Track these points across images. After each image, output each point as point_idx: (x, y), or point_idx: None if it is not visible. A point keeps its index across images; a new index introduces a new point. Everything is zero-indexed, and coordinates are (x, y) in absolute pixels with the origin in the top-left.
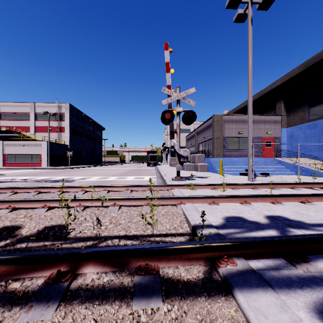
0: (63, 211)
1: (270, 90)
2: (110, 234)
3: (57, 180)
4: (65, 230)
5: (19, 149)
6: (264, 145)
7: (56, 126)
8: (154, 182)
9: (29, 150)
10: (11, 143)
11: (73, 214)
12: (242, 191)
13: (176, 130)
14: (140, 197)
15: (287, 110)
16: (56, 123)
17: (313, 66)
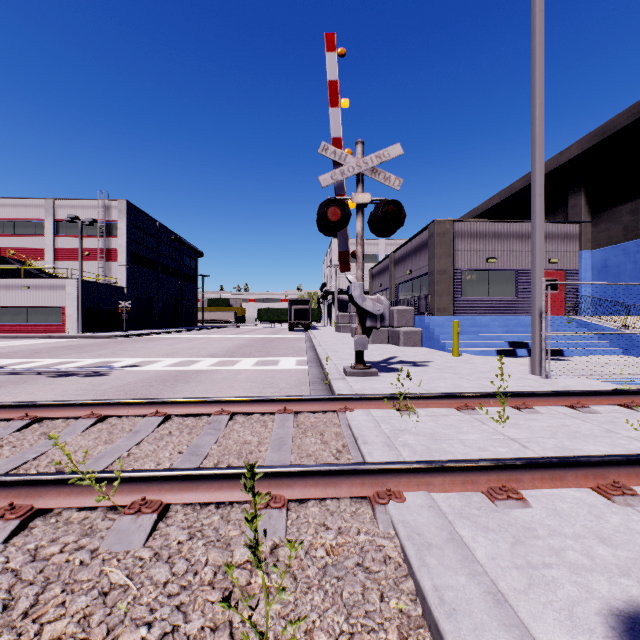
0: None
1: (555, 168)
2: None
3: (72, 371)
4: None
5: (19, 296)
6: None
7: (100, 248)
8: (301, 377)
9: (39, 298)
10: (2, 283)
11: None
12: (550, 418)
13: (356, 251)
14: (238, 470)
15: (594, 212)
16: (100, 242)
17: None
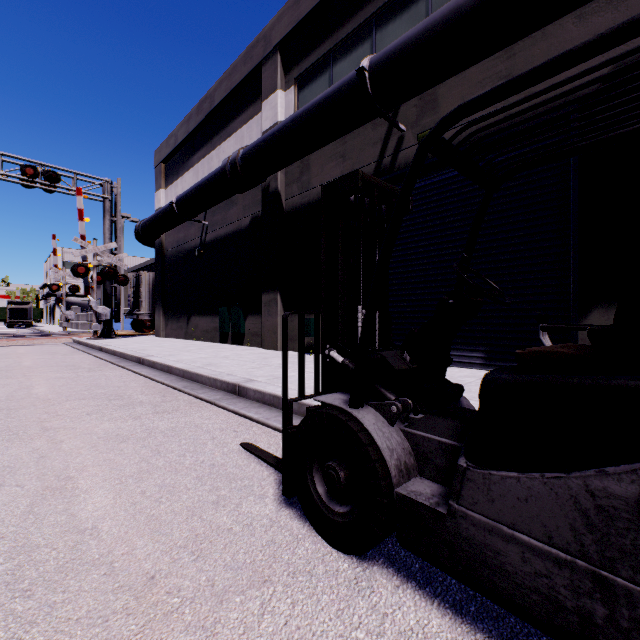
0: None
1: None
2: None
3: None
4: None
5: None
6: None
7: None
8: None
9: None
10: None
11: None
12: None
13: (64, 297)
14: (41, 333)
15: None
16: None
17: None
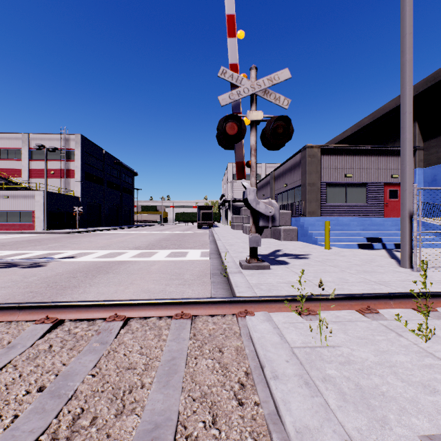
0: None
1: (395, 107)
2: None
3: (17, 262)
4: None
5: (1, 203)
6: (387, 196)
7: (62, 168)
8: (204, 268)
9: (16, 205)
10: None
11: None
12: None
13: (250, 161)
14: None
15: (425, 139)
16: (62, 165)
17: None
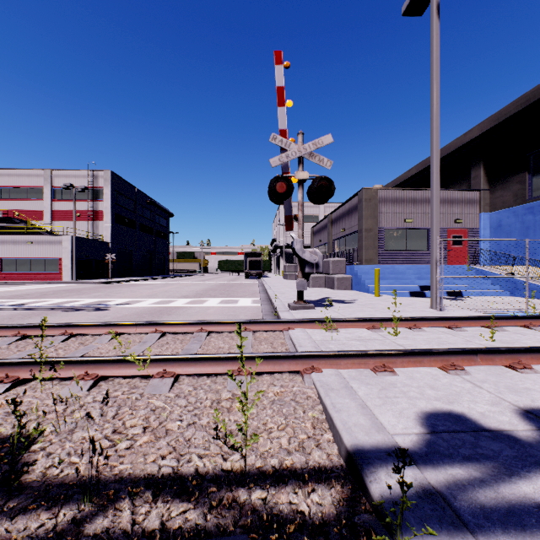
0: (46, 390)
1: (460, 146)
2: (136, 471)
3: (78, 307)
4: (25, 456)
5: (24, 250)
6: (450, 243)
7: (89, 210)
8: (256, 311)
9: (41, 251)
10: (10, 239)
11: (63, 400)
12: (431, 334)
13: (297, 215)
14: (221, 355)
15: (491, 181)
16: (89, 205)
17: (539, 102)
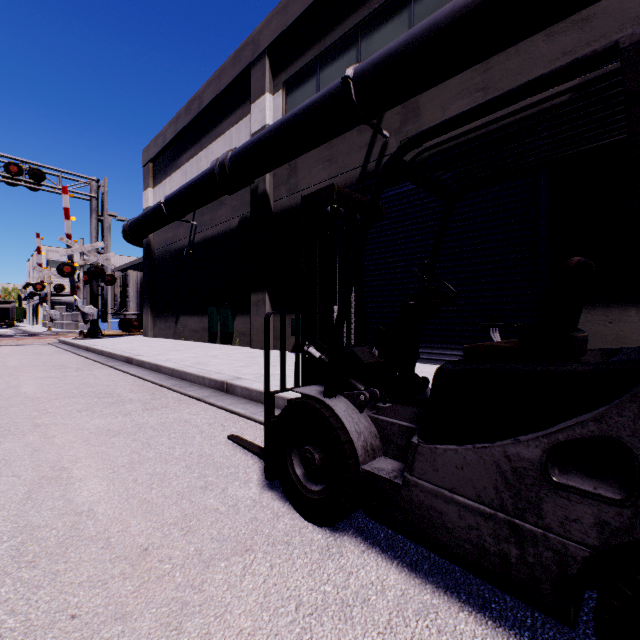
0: None
1: None
2: None
3: None
4: None
5: None
6: None
7: None
8: None
9: None
10: None
11: None
12: None
13: (48, 297)
14: (25, 333)
15: None
16: None
17: None
